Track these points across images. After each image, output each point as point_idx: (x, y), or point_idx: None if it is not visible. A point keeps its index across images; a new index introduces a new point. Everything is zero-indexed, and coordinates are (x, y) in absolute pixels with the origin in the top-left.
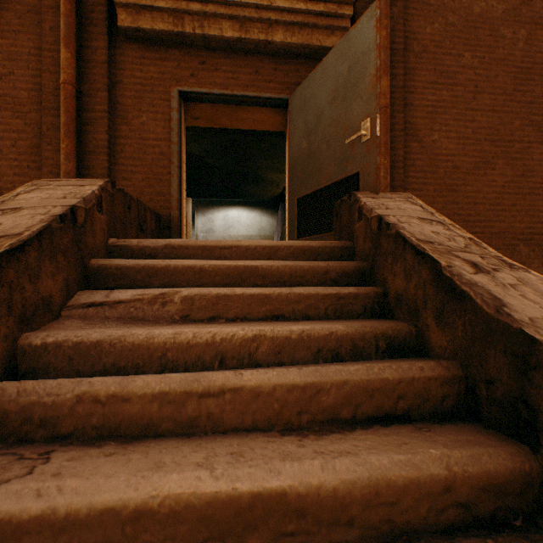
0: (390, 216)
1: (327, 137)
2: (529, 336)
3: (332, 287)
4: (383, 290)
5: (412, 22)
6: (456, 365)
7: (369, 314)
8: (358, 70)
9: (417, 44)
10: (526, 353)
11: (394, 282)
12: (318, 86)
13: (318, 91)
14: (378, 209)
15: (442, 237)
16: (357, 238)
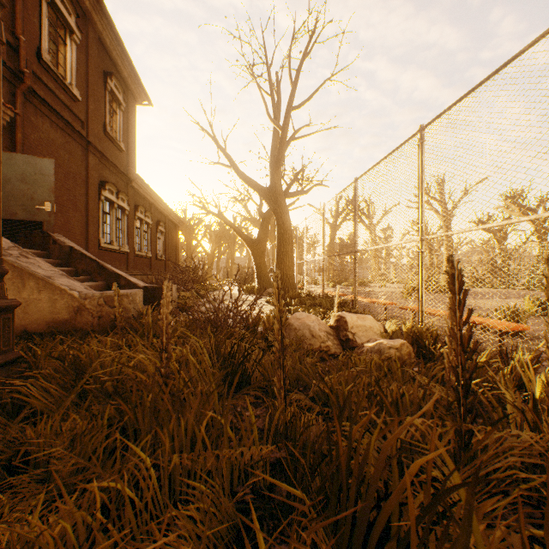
0: (75, 247)
1: (16, 195)
2: (119, 274)
3: (67, 268)
4: (77, 269)
5: (27, 128)
6: (106, 282)
7: (76, 276)
8: (43, 179)
9: (29, 141)
10: (119, 276)
11: (82, 267)
12: (6, 163)
13: (6, 165)
14: (68, 243)
15: (91, 255)
16: (54, 251)
